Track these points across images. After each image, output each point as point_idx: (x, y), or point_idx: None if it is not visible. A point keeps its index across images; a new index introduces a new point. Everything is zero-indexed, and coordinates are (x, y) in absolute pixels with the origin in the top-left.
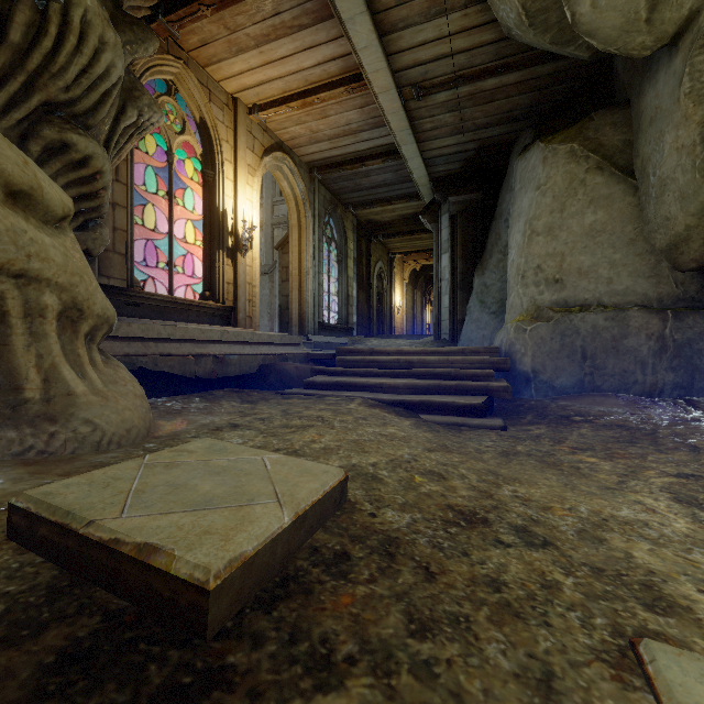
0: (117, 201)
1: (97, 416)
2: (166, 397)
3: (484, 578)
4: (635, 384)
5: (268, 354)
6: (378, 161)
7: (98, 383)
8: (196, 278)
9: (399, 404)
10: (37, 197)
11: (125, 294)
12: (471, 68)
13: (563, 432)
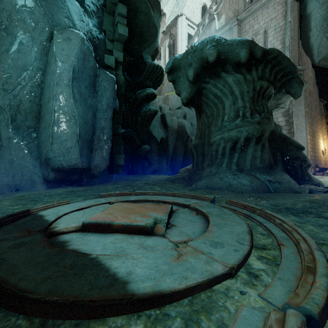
0: None
1: None
2: None
3: None
4: None
5: None
6: None
7: None
8: None
9: None
10: None
11: None
12: None
13: None
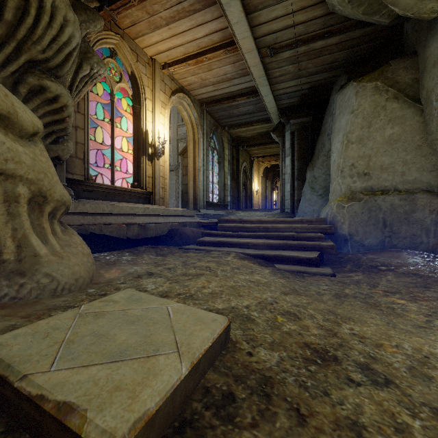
0: (78, 125)
1: (54, 270)
2: (107, 252)
3: (346, 420)
4: (421, 244)
5: (174, 222)
6: (244, 98)
7: (57, 247)
8: (129, 174)
9: (260, 256)
10: (14, 119)
11: (83, 184)
12: (306, 34)
13: (375, 278)
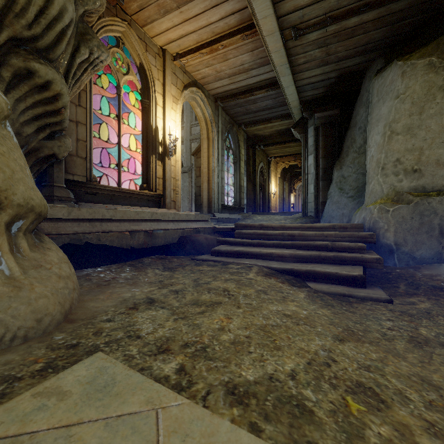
0: (79, 120)
1: (1, 310)
2: (105, 266)
3: None
4: None
5: (186, 228)
6: (263, 91)
7: (14, 271)
8: (138, 175)
9: (288, 272)
10: None
11: (85, 186)
12: (338, 9)
13: None
